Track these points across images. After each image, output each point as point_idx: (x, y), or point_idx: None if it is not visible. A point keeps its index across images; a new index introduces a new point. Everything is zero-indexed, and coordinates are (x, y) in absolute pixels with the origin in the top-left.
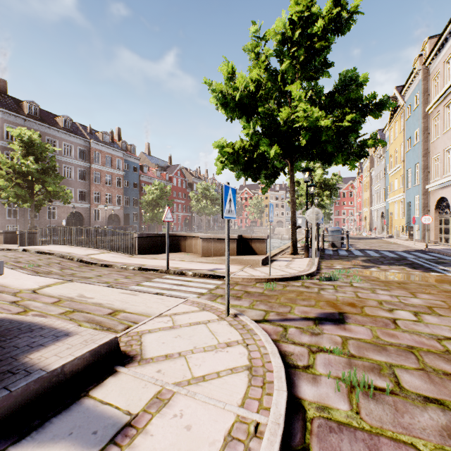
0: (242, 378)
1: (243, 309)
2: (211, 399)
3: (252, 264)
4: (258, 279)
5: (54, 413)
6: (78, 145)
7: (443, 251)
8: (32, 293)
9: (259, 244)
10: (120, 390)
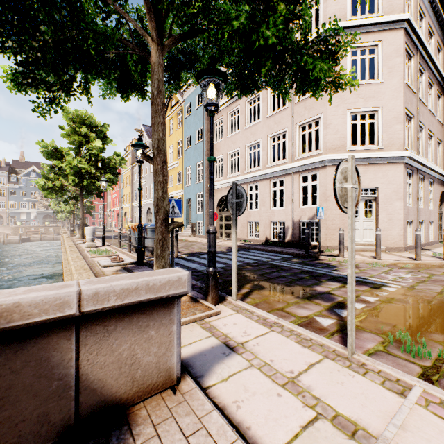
0: None
1: None
2: None
3: None
4: None
5: None
6: None
7: (256, 247)
8: None
9: (140, 338)
10: None
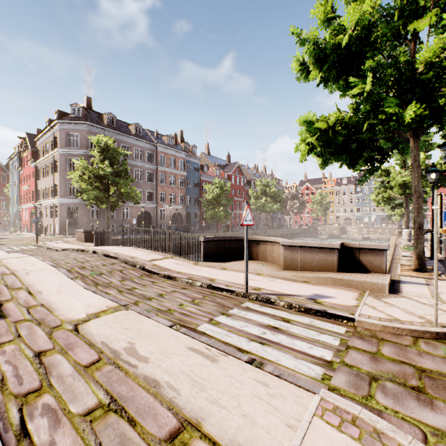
0: None
1: None
2: None
3: (371, 290)
4: (415, 331)
5: None
6: (147, 149)
7: None
8: (71, 331)
9: (373, 257)
10: None
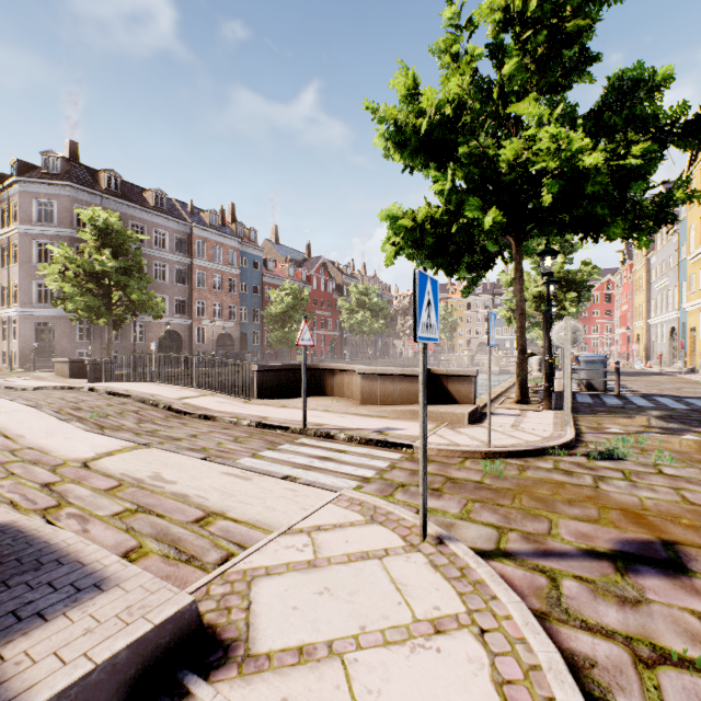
0: None
1: (450, 519)
2: None
3: (451, 421)
4: (467, 452)
5: None
6: (175, 232)
7: None
8: (80, 467)
9: (461, 386)
10: None
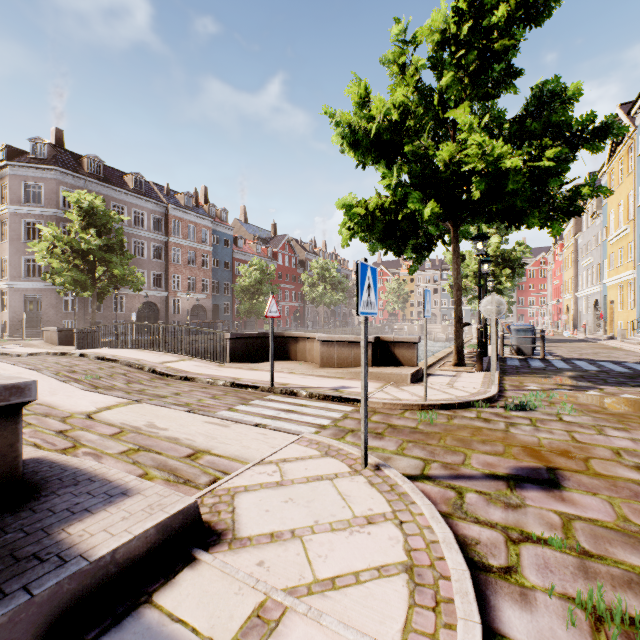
0: (398, 589)
1: (387, 454)
2: (349, 629)
3: (396, 381)
4: (407, 405)
5: (98, 631)
6: (152, 212)
7: None
8: (86, 419)
9: (406, 351)
10: (199, 596)
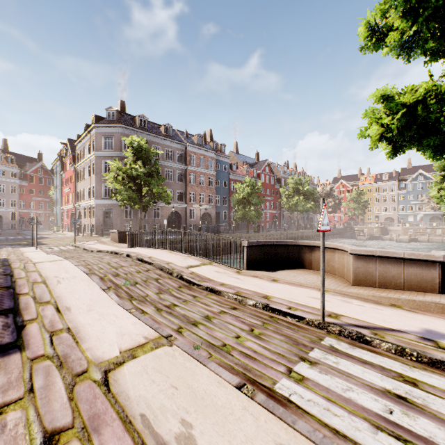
0: None
1: None
2: None
3: None
4: None
5: None
6: (177, 149)
7: None
8: (99, 386)
9: None
10: None
